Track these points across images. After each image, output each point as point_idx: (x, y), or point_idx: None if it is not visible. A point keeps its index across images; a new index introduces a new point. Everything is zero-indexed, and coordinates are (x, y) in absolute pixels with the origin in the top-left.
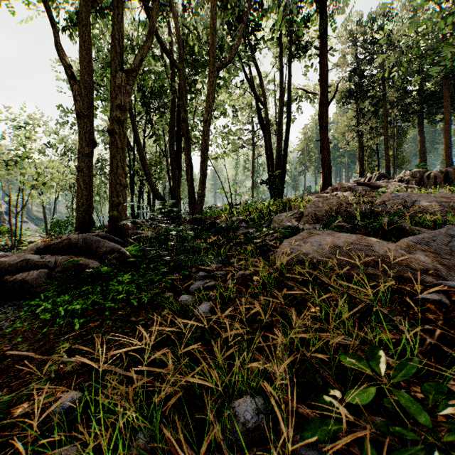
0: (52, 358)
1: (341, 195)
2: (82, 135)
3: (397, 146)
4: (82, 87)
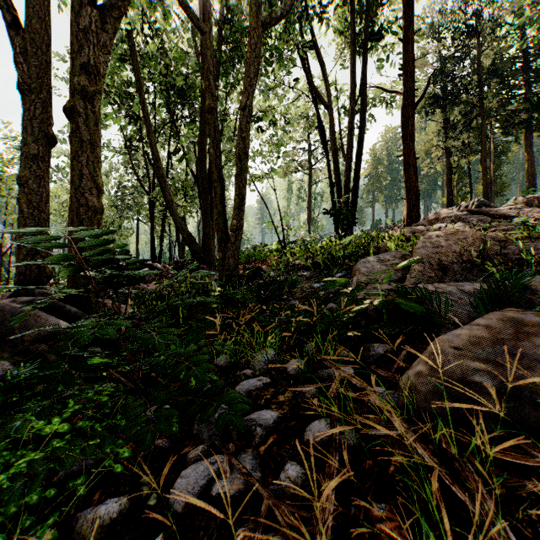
0: None
1: (450, 227)
2: (28, 123)
3: (495, 167)
4: (27, 40)
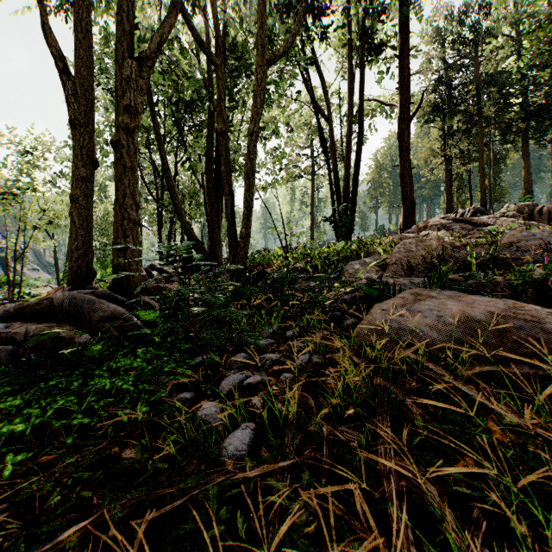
0: None
1: (434, 235)
2: (78, 151)
3: (494, 174)
4: (77, 83)
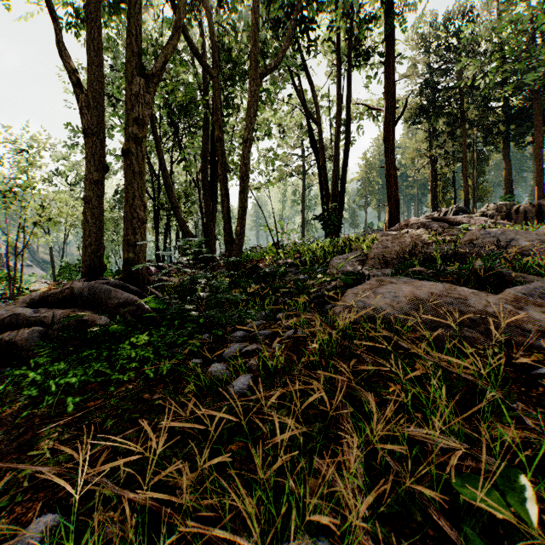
0: (18, 467)
1: (413, 232)
2: (90, 157)
3: (478, 174)
4: (90, 96)
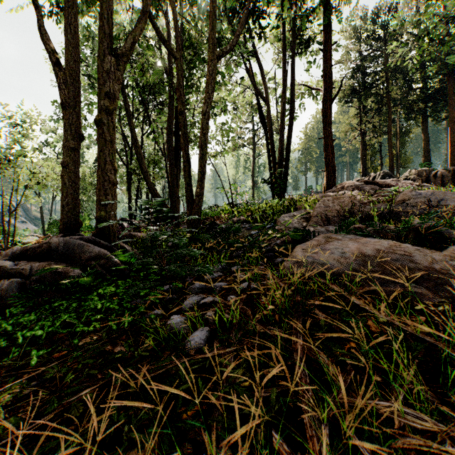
0: None
1: (349, 194)
2: (67, 127)
3: (400, 145)
4: (67, 74)
